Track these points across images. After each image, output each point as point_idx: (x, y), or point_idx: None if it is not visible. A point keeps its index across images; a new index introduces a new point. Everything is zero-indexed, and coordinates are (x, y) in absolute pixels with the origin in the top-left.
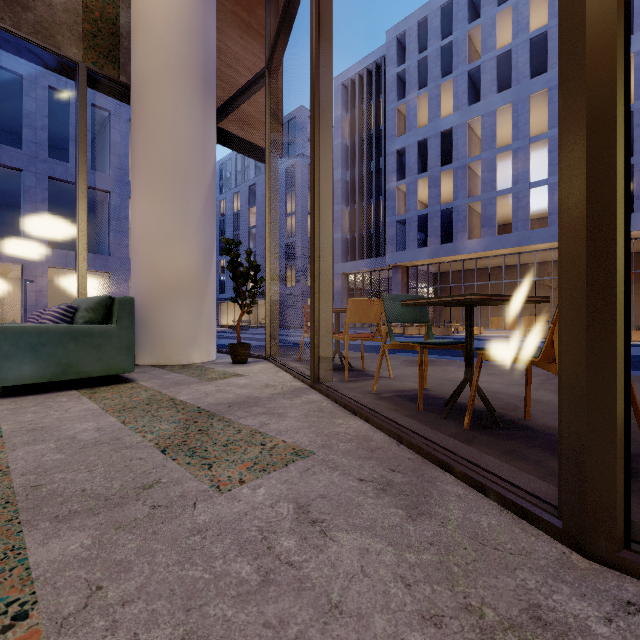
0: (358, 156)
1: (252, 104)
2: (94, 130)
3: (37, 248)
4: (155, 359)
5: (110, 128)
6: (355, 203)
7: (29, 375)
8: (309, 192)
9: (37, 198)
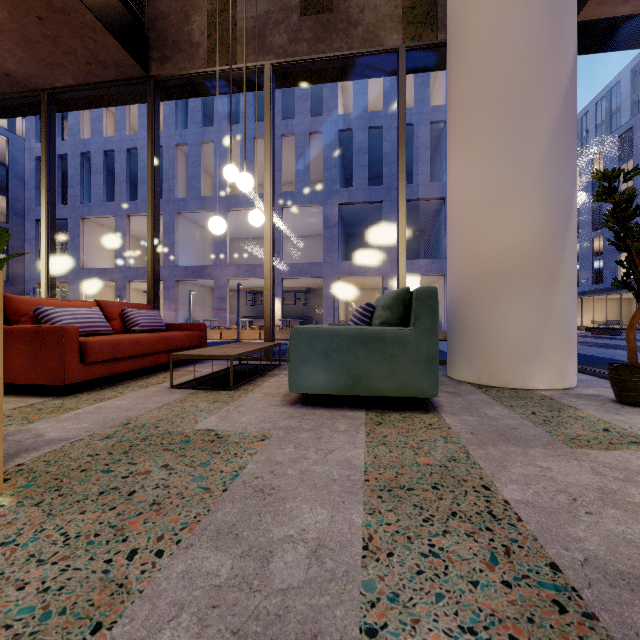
0: None
1: None
2: (432, 147)
3: (391, 261)
4: (474, 375)
5: (445, 137)
6: None
7: (322, 384)
8: None
9: (391, 221)
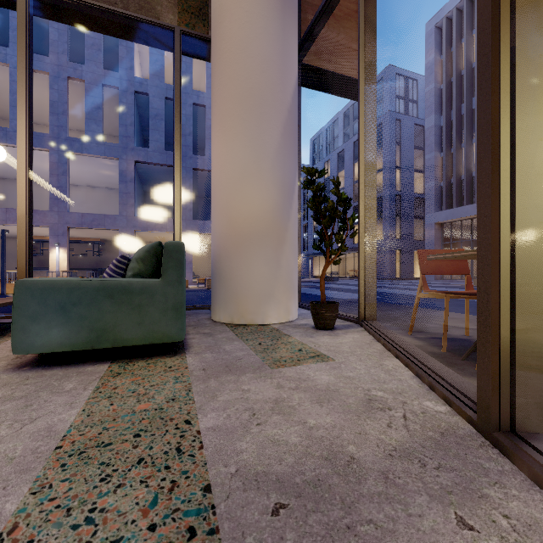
0: (455, 96)
1: (340, 31)
2: None
3: (186, 220)
4: (229, 316)
5: None
6: (451, 147)
7: (58, 341)
8: (397, 147)
9: (186, 185)
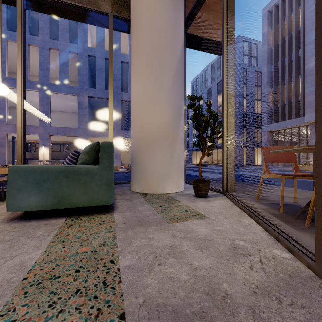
0: (280, 53)
1: (210, 12)
2: None
3: (117, 131)
4: (141, 188)
5: None
6: (278, 85)
7: (35, 204)
8: (244, 85)
9: (117, 110)
